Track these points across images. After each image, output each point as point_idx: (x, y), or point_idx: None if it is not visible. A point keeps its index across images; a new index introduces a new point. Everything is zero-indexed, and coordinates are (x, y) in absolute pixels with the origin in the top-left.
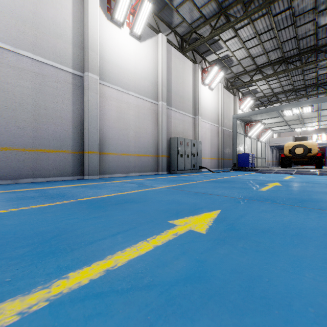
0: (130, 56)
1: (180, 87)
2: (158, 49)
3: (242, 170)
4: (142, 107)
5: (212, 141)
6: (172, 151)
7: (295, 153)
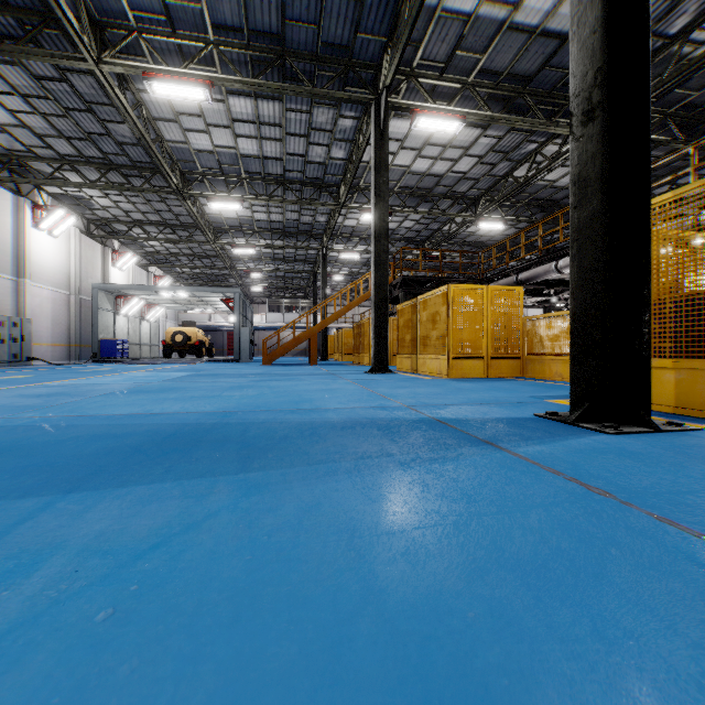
0: None
1: None
2: None
3: (108, 362)
4: None
5: (56, 317)
6: None
7: (175, 340)
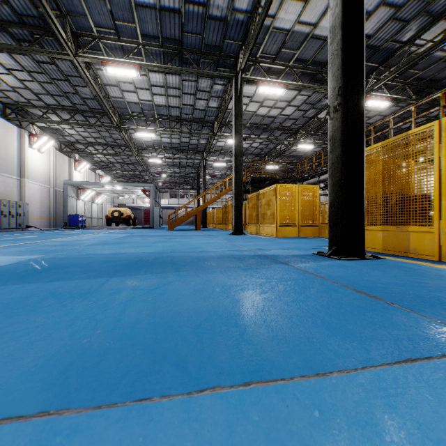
0: None
1: (3, 150)
2: None
3: (73, 228)
4: None
5: (42, 201)
6: None
7: (114, 215)
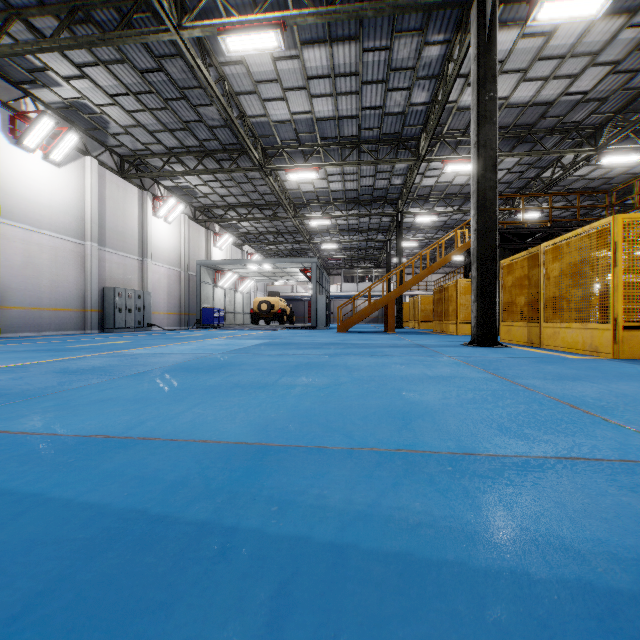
0: (43, 186)
1: (119, 221)
2: (85, 174)
3: (207, 328)
4: (61, 248)
5: (170, 290)
6: (108, 304)
7: (261, 309)
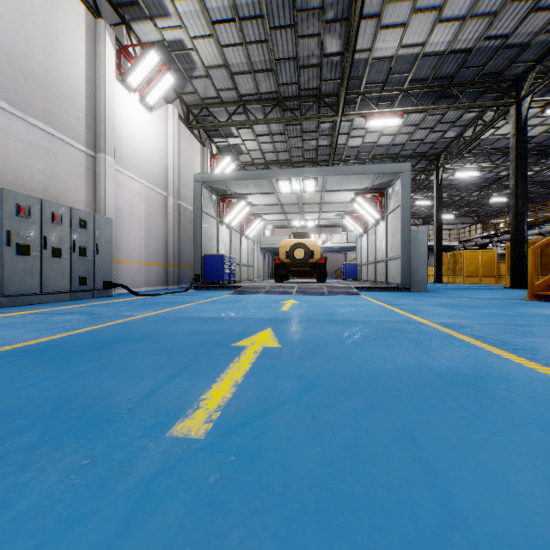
0: None
1: (32, 46)
2: None
3: (213, 288)
4: None
5: (150, 224)
6: None
7: (294, 257)
